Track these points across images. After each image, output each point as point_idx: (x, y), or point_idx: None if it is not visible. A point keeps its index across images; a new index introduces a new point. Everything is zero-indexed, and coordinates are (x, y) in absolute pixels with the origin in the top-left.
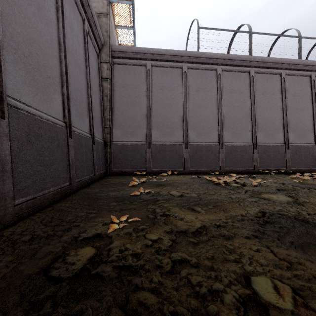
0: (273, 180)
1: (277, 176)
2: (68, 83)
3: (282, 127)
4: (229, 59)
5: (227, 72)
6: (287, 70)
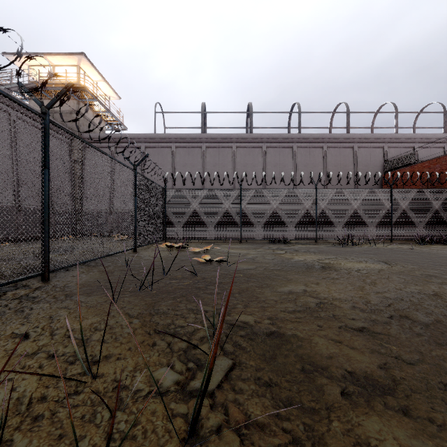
0: None
1: None
2: (19, 182)
3: None
4: (181, 138)
5: (182, 149)
6: (238, 144)
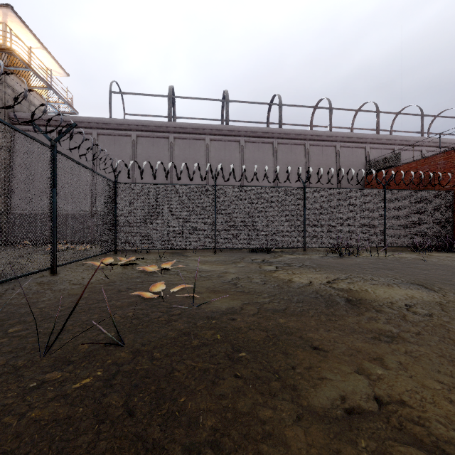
0: None
1: None
2: None
3: None
4: (143, 125)
5: (144, 138)
6: (212, 136)
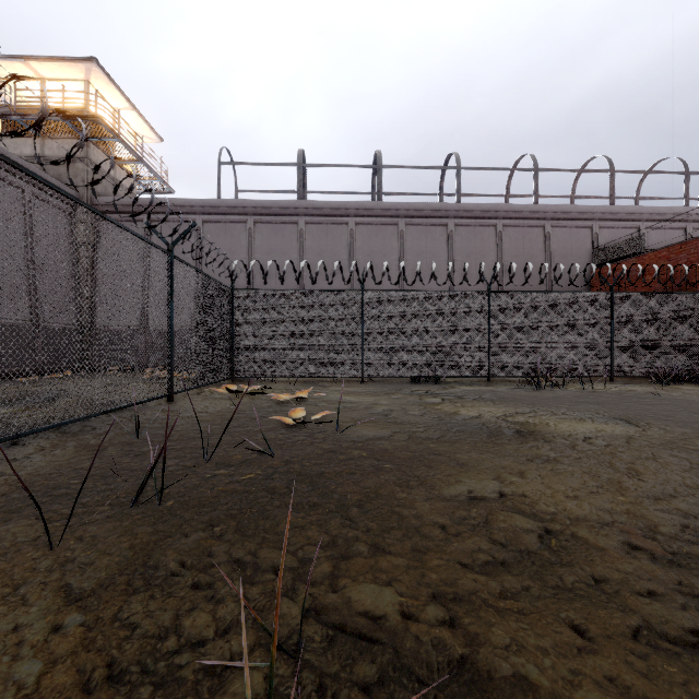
0: None
1: None
2: None
3: None
4: (263, 207)
5: (265, 225)
6: (359, 218)
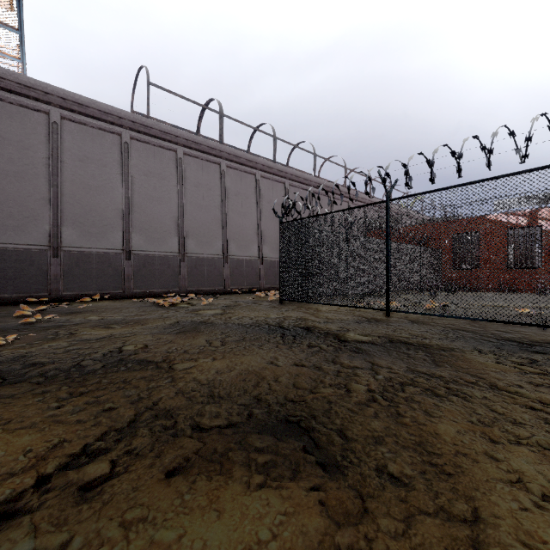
0: (233, 299)
1: (246, 295)
2: None
3: (257, 238)
4: (194, 141)
5: (192, 158)
6: (262, 172)
